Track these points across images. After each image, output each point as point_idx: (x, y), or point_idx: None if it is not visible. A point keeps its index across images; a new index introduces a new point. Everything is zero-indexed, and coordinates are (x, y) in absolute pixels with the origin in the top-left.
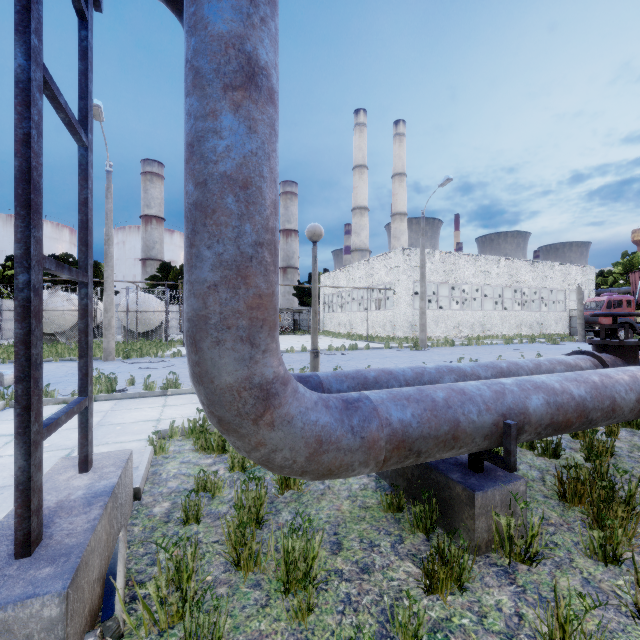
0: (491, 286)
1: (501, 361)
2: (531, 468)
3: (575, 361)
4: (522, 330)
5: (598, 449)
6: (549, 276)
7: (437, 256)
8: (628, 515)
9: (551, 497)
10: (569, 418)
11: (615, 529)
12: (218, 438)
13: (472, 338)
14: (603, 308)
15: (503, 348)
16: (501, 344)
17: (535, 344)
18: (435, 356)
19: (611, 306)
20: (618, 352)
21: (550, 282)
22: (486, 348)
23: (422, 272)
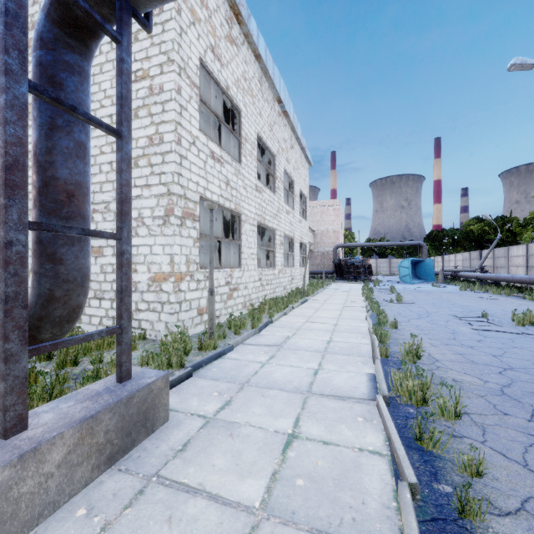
0: None
1: None
2: None
3: None
4: None
5: None
6: None
7: None
8: None
9: None
10: None
11: None
12: None
13: None
14: None
15: None
16: None
17: None
18: None
19: None
20: None
21: None
22: None
23: None
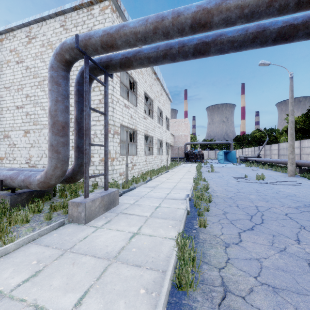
0: None
1: None
2: None
3: None
4: None
5: None
6: None
7: None
8: None
9: None
10: None
11: None
12: (2, 226)
13: None
14: None
15: None
16: None
17: None
18: None
19: None
20: None
21: None
22: None
23: None
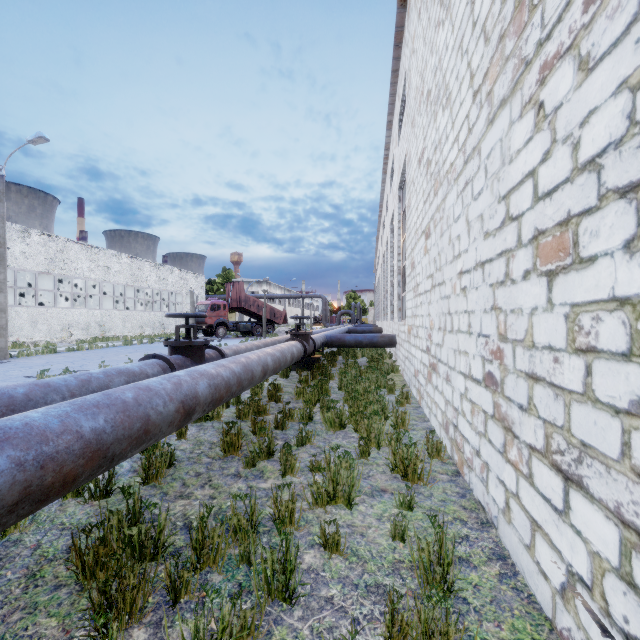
0: (112, 283)
1: (20, 385)
2: (62, 533)
3: (142, 368)
4: (145, 330)
5: (156, 466)
6: (170, 279)
7: (35, 237)
8: (139, 579)
9: (67, 582)
10: (69, 471)
11: (110, 626)
12: None
13: (88, 341)
14: (208, 310)
15: (120, 350)
16: (120, 346)
17: (155, 344)
18: (15, 370)
19: (214, 309)
20: (188, 352)
21: (171, 285)
22: (99, 352)
23: (0, 253)
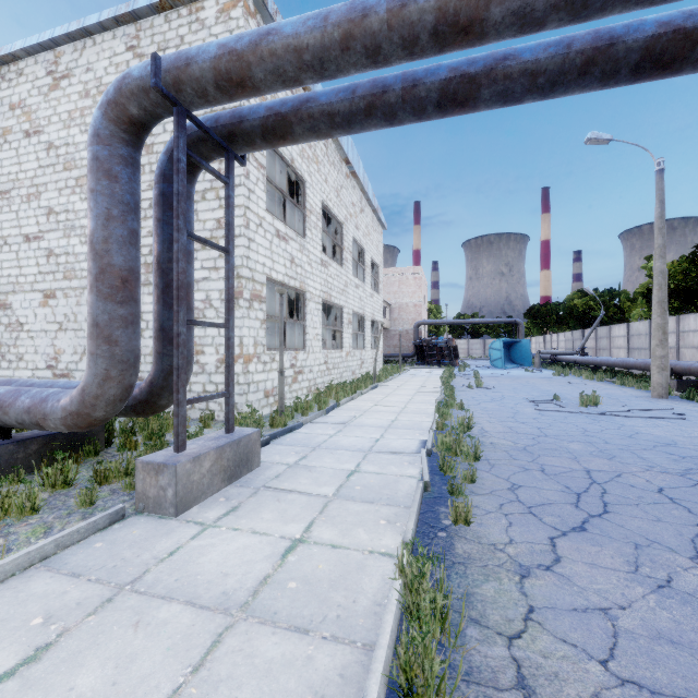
0: None
1: None
2: None
3: None
4: None
5: None
6: None
7: None
8: None
9: None
10: None
11: None
12: None
13: None
14: None
15: None
16: None
17: None
18: None
19: None
20: None
21: None
22: None
23: None
